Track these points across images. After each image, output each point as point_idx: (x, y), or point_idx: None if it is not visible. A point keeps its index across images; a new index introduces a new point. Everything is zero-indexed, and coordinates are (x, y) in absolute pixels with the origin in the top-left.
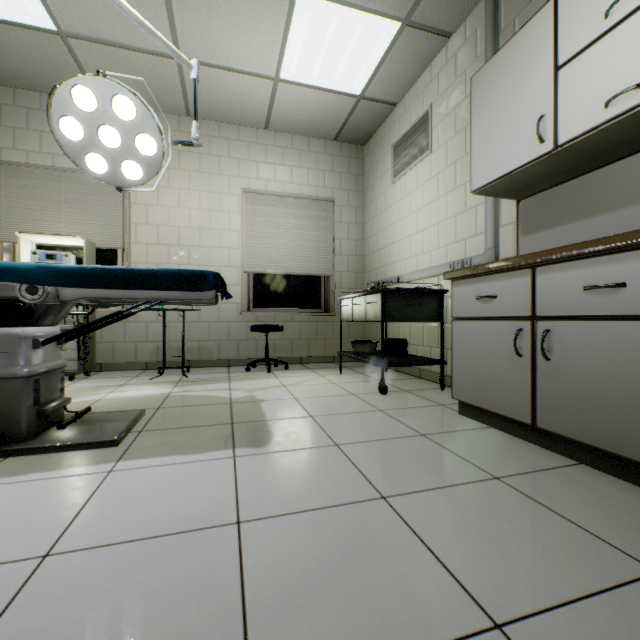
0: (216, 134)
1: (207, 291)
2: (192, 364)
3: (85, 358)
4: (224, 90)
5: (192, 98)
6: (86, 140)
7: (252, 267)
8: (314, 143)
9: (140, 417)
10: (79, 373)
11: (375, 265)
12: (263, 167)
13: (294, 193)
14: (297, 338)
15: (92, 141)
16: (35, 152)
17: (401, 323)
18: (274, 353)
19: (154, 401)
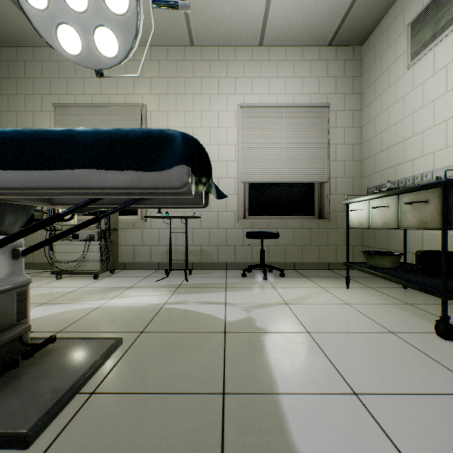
0: (215, 58)
1: (168, 168)
2: (195, 266)
3: (105, 260)
4: (221, 3)
5: (193, 22)
6: (52, 6)
7: (247, 177)
8: (307, 51)
9: (107, 355)
10: (102, 272)
11: (378, 167)
12: (257, 82)
13: (287, 103)
14: (290, 244)
15: (58, 6)
16: (80, 95)
17: (425, 230)
18: (268, 258)
19: (143, 317)
